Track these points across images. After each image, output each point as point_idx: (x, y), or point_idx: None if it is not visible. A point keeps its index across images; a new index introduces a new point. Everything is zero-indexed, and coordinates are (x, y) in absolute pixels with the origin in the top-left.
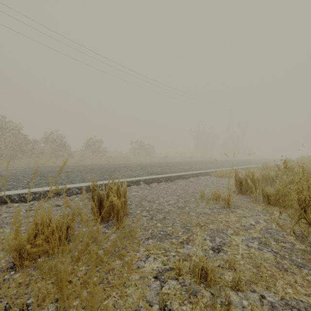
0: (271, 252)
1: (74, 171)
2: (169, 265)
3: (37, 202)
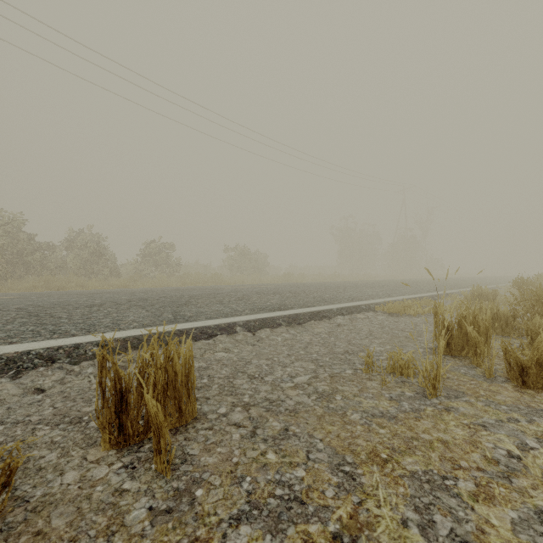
0: None
1: (105, 305)
2: None
3: None
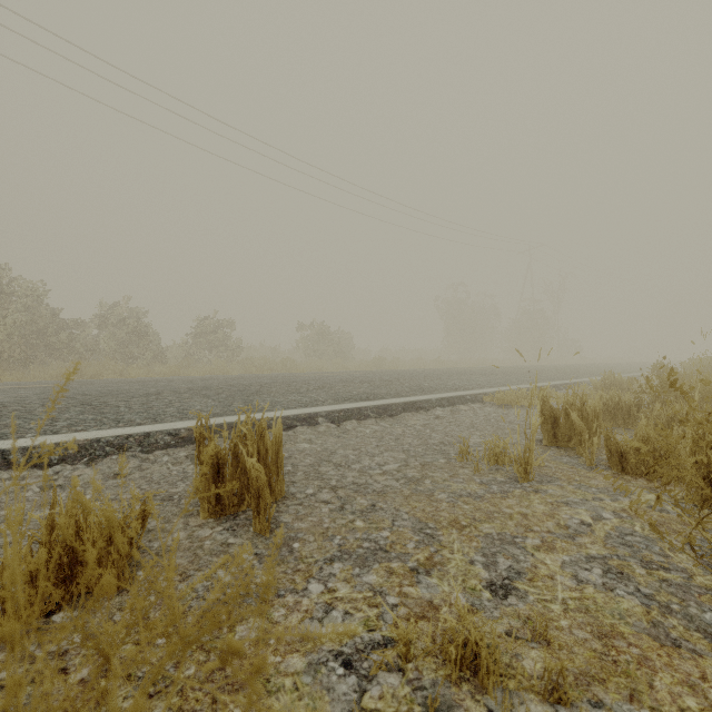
0: (637, 597)
1: (163, 393)
2: (382, 631)
3: (69, 468)
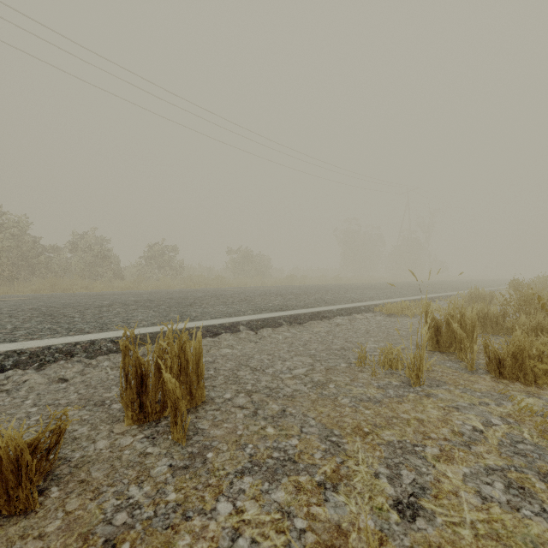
0: (545, 518)
1: (114, 305)
2: None
3: (19, 373)
